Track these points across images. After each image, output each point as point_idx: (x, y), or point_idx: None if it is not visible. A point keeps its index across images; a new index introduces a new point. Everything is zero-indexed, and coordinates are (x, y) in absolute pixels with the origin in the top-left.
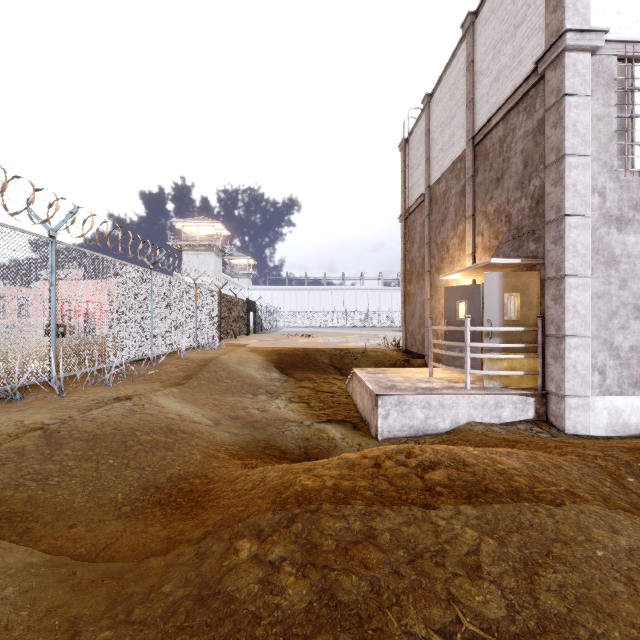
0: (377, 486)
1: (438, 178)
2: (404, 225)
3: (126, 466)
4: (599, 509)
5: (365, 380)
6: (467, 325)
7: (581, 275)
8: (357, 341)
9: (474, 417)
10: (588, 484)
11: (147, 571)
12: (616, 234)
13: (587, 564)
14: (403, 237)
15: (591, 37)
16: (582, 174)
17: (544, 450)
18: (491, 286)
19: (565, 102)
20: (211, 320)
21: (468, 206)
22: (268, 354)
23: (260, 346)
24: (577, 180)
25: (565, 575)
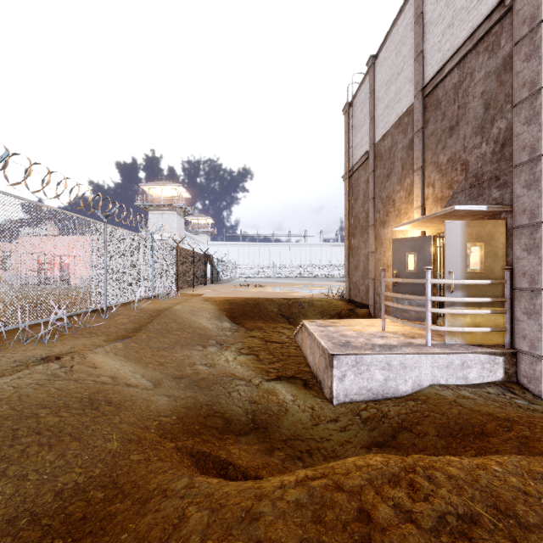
0: None
1: (383, 135)
2: (348, 183)
3: (1, 474)
4: None
5: (316, 335)
6: (428, 277)
7: None
8: (303, 291)
9: (438, 378)
10: None
11: None
12: None
13: None
14: (347, 194)
15: None
16: None
17: None
18: (453, 235)
19: (542, 29)
20: (169, 272)
21: (417, 158)
22: (221, 303)
23: (214, 296)
24: None
25: None
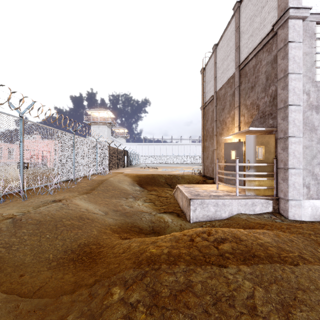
0: (192, 253)
1: (220, 87)
2: (203, 111)
3: (56, 238)
4: (319, 268)
5: (183, 191)
6: (237, 162)
7: (297, 136)
8: (179, 170)
9: (241, 211)
10: (309, 251)
11: (60, 305)
12: (315, 115)
13: (319, 306)
14: (202, 118)
15: (302, 11)
16: (298, 83)
17: (280, 230)
18: (249, 142)
19: (289, 45)
20: (105, 160)
21: (236, 101)
22: (134, 177)
23: (130, 173)
24: (295, 86)
25: (307, 313)
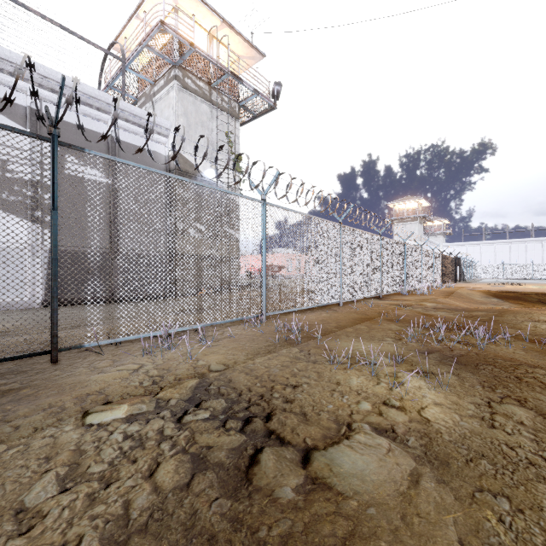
0: None
1: None
2: None
3: None
4: None
5: None
6: None
7: None
8: None
9: None
10: None
11: None
12: None
13: None
14: None
15: None
16: None
17: None
18: None
19: None
20: (438, 271)
21: None
22: (484, 292)
23: (476, 288)
24: None
25: None
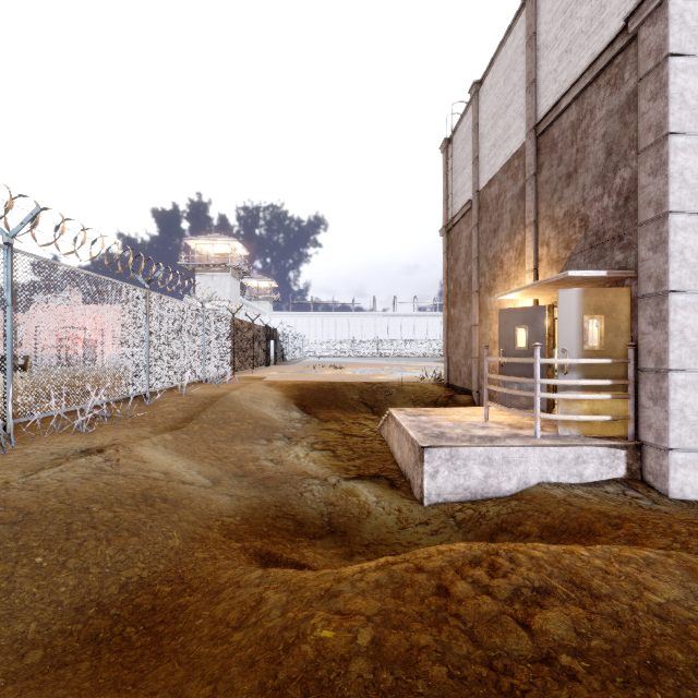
0: (450, 647)
1: (489, 180)
2: (446, 239)
3: (61, 567)
4: None
5: (405, 425)
6: (537, 356)
7: (690, 291)
8: (391, 373)
9: (548, 475)
10: None
11: None
12: None
13: None
14: (445, 253)
15: None
16: (691, 159)
17: (673, 538)
18: (567, 306)
19: (669, 64)
20: (223, 349)
21: (529, 211)
22: (288, 389)
23: (279, 379)
24: (685, 166)
25: None
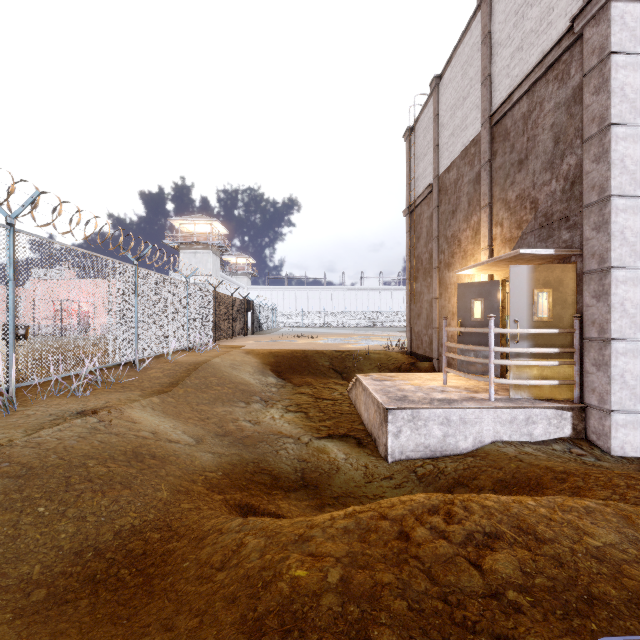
0: (409, 585)
1: (448, 166)
2: (409, 219)
3: (61, 515)
4: None
5: (371, 389)
6: (491, 326)
7: (630, 267)
8: (358, 342)
9: (501, 435)
10: None
11: None
12: None
13: None
14: (408, 232)
15: None
16: (631, 147)
17: (612, 491)
18: (518, 281)
19: (611, 61)
20: (205, 320)
21: (484, 194)
22: (264, 356)
23: (256, 348)
24: (625, 154)
25: None
